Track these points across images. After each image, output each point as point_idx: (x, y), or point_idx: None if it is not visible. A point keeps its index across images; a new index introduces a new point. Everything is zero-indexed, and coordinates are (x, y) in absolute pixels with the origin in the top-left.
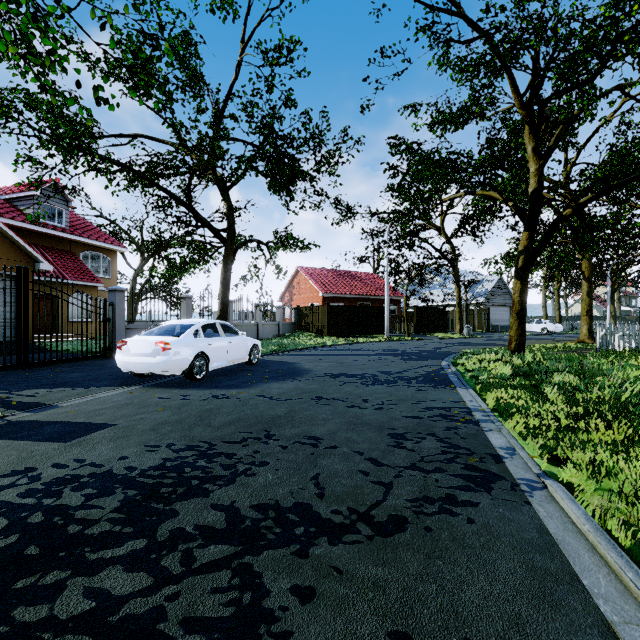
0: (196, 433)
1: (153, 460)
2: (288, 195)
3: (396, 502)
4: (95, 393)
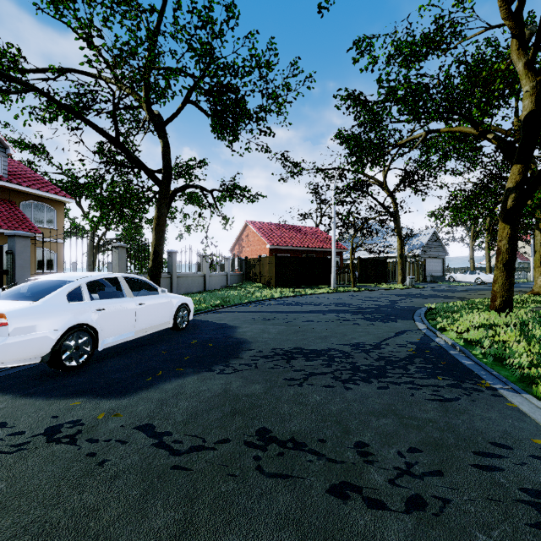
0: None
1: None
2: (232, 134)
3: None
4: None
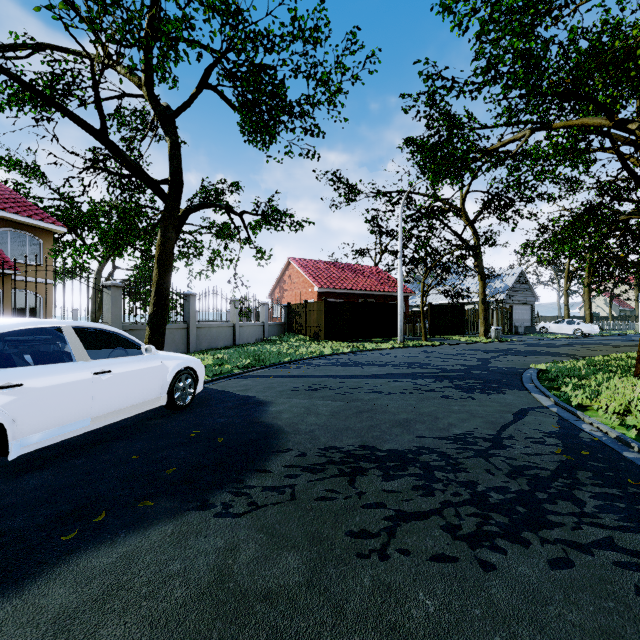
0: None
1: None
2: (267, 133)
3: None
4: None
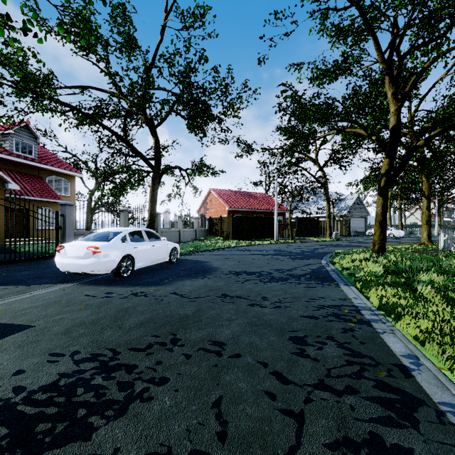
0: (105, 337)
1: (48, 376)
2: (202, 132)
3: (313, 450)
4: (33, 290)
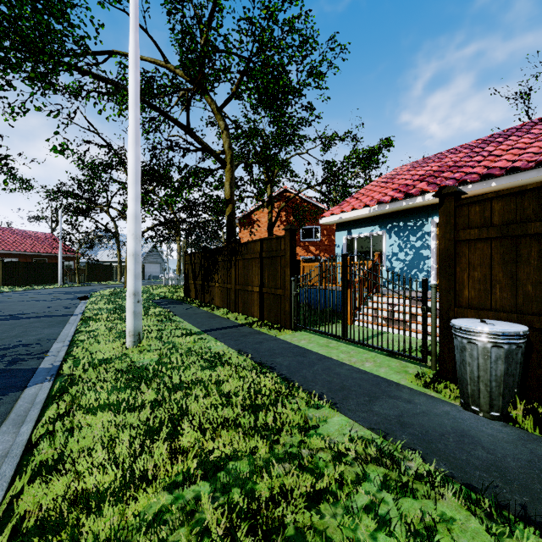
0: None
1: None
2: None
3: (45, 311)
4: None
